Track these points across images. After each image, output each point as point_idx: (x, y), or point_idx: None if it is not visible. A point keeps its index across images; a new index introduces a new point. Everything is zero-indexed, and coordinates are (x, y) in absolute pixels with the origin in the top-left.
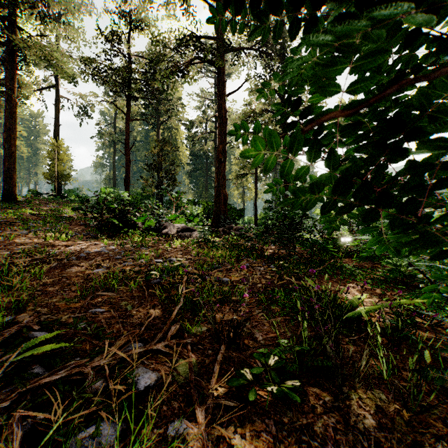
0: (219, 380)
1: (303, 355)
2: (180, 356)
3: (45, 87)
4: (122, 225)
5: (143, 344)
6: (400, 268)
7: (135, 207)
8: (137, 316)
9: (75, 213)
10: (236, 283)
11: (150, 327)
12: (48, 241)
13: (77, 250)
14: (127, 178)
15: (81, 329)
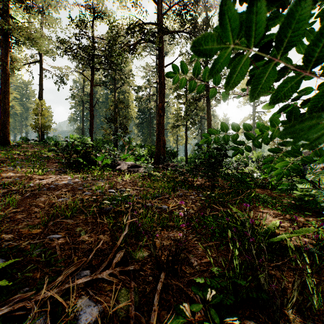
0: (159, 312)
1: (237, 284)
2: (123, 285)
3: (32, 61)
4: (86, 162)
5: (90, 272)
6: (303, 197)
7: (97, 149)
8: (88, 241)
9: (53, 154)
10: (173, 210)
11: (98, 253)
12: (28, 175)
13: (49, 182)
14: (91, 128)
15: (36, 256)
